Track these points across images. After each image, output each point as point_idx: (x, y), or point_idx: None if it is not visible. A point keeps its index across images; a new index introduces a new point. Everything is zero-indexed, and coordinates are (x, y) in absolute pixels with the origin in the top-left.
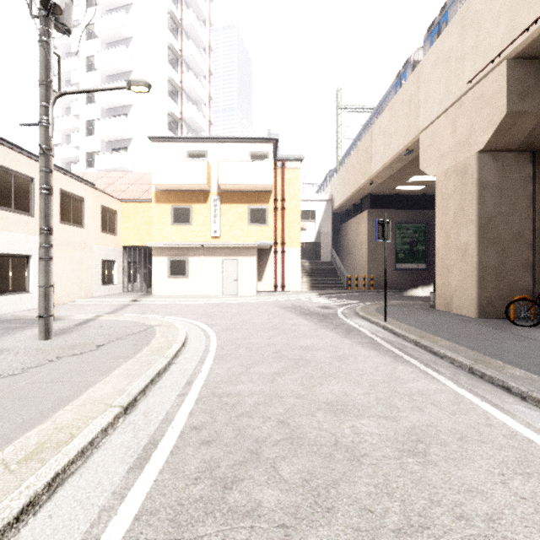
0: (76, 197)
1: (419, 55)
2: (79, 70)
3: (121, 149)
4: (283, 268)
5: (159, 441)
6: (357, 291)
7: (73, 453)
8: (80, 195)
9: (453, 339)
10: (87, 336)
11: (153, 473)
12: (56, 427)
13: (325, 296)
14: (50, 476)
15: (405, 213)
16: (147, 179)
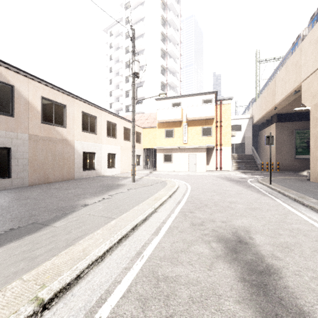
0: (128, 129)
1: (307, 31)
2: (122, 68)
3: (139, 102)
4: (221, 158)
5: (180, 202)
6: (267, 171)
7: (164, 200)
8: (129, 128)
9: (300, 191)
10: (145, 182)
11: (181, 205)
12: (156, 197)
13: (245, 173)
14: (162, 202)
15: (303, 123)
16: (152, 116)
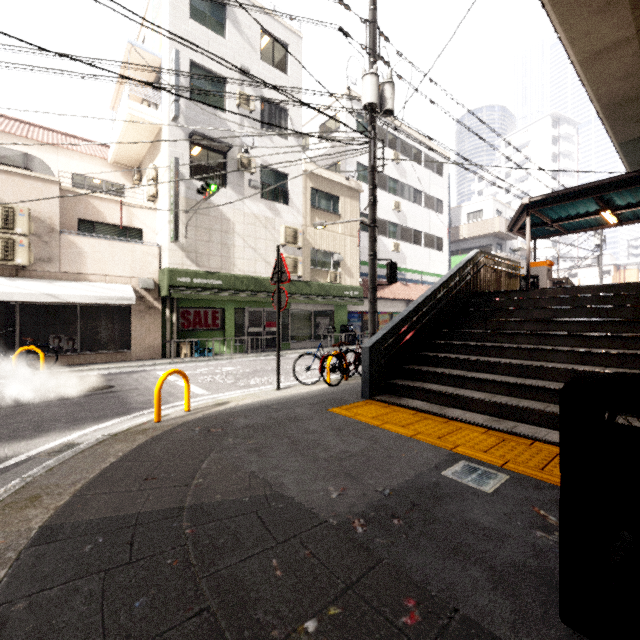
0: None
1: None
2: None
3: None
4: None
5: None
6: None
7: None
8: None
9: None
10: None
11: None
12: None
13: None
14: None
15: None
16: None
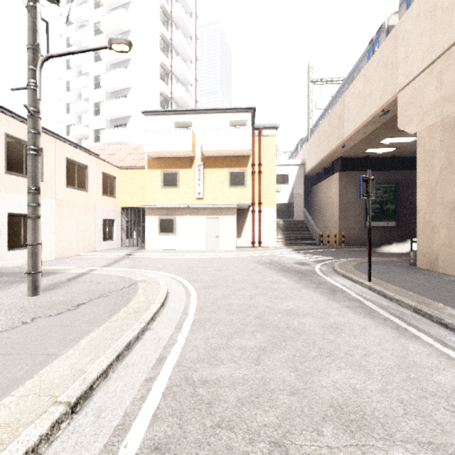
0: (80, 165)
1: (393, 20)
2: (88, 61)
3: (121, 126)
4: (260, 226)
5: None
6: (329, 247)
7: None
8: (84, 163)
9: None
10: (73, 292)
11: None
12: None
13: (299, 252)
14: None
15: (375, 174)
16: (142, 149)
